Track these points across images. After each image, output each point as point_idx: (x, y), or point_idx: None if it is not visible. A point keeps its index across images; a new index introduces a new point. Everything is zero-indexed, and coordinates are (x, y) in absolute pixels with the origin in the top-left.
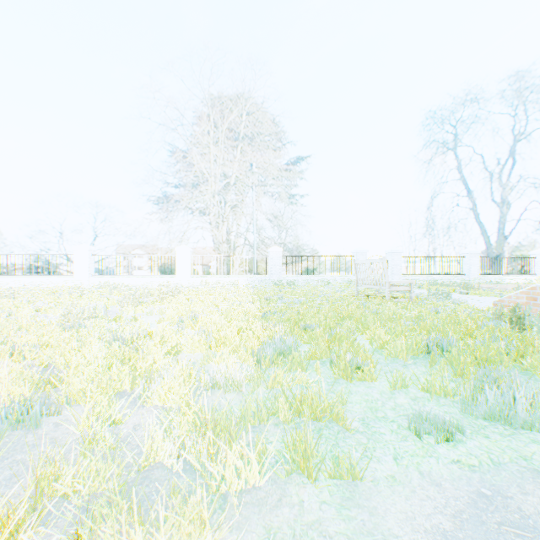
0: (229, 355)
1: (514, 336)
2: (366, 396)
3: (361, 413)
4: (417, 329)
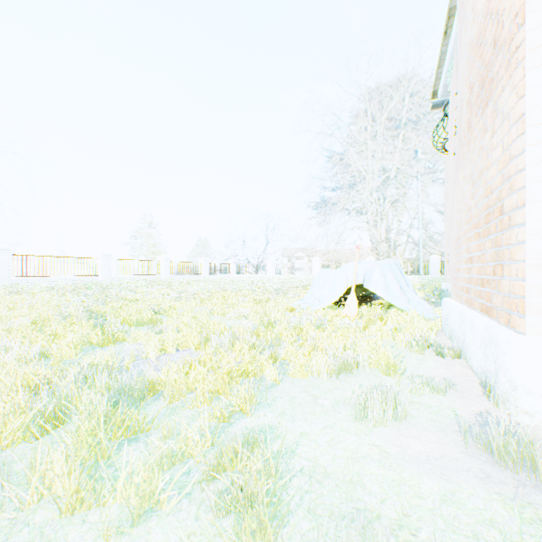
0: None
1: None
2: None
3: None
4: None
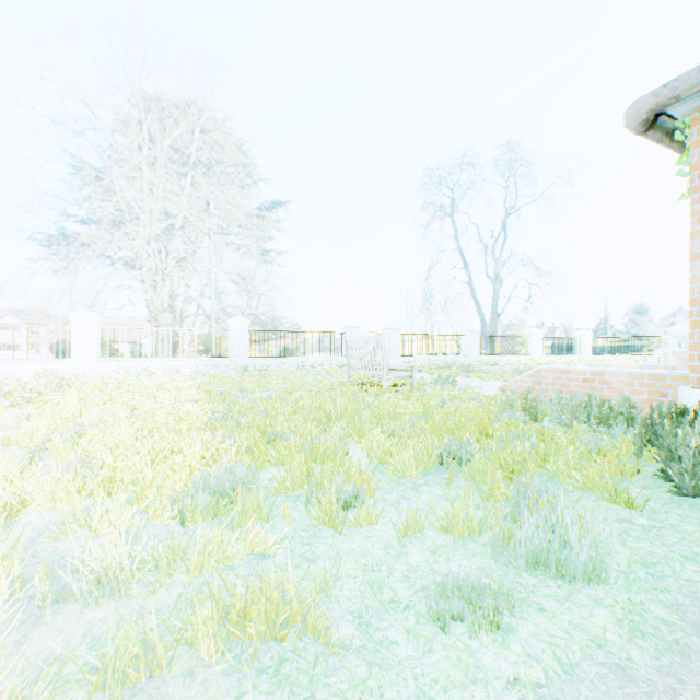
0: (130, 505)
1: (531, 430)
2: (364, 559)
3: (357, 601)
4: (424, 428)
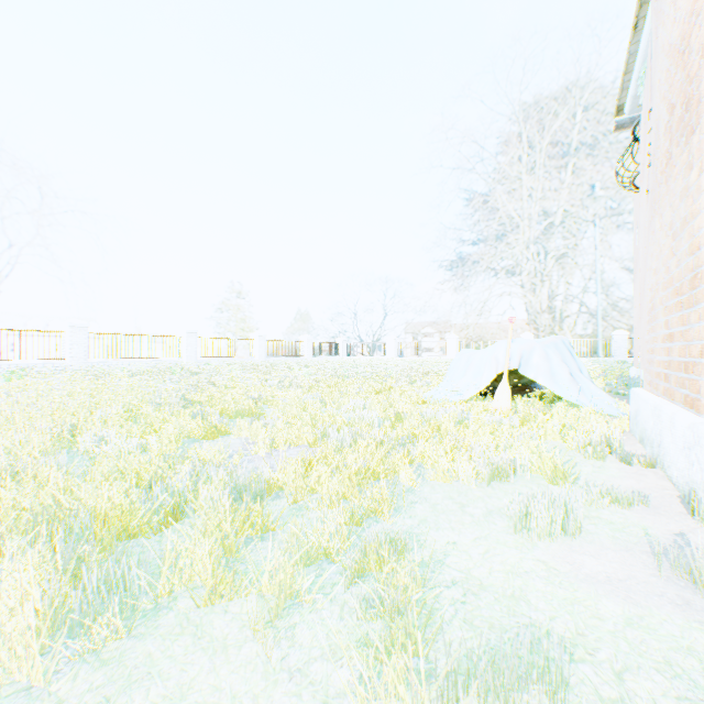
0: None
1: None
2: None
3: None
4: None
